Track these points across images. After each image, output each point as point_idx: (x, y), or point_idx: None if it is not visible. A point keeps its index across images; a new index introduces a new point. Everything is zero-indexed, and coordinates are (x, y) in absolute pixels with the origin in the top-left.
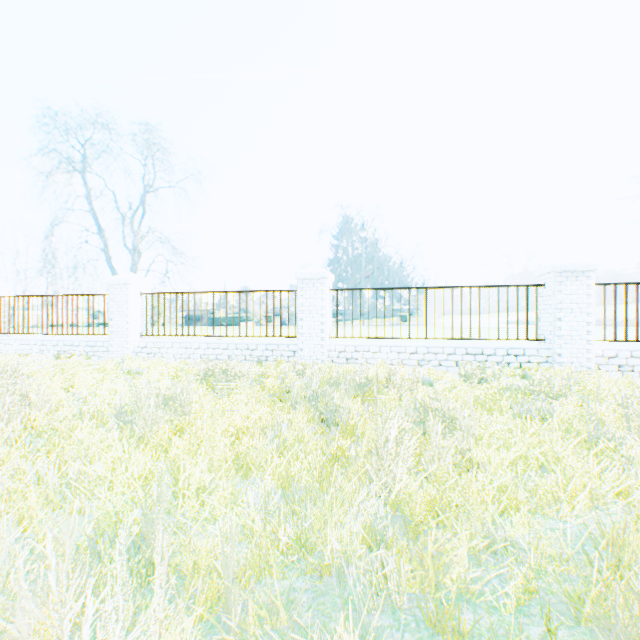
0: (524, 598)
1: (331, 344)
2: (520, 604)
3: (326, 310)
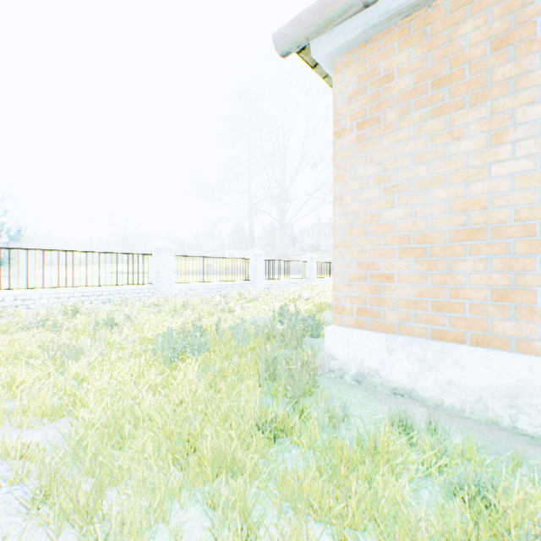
0: None
1: None
2: None
3: None
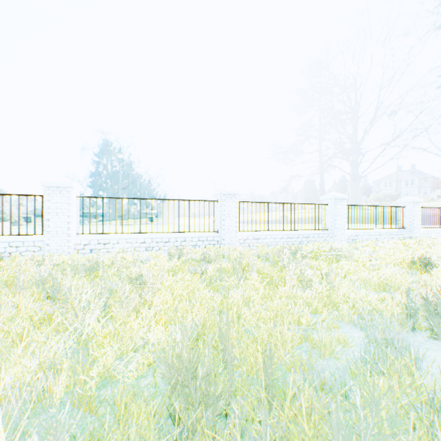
0: (145, 368)
1: (78, 239)
2: (142, 372)
3: (73, 212)
